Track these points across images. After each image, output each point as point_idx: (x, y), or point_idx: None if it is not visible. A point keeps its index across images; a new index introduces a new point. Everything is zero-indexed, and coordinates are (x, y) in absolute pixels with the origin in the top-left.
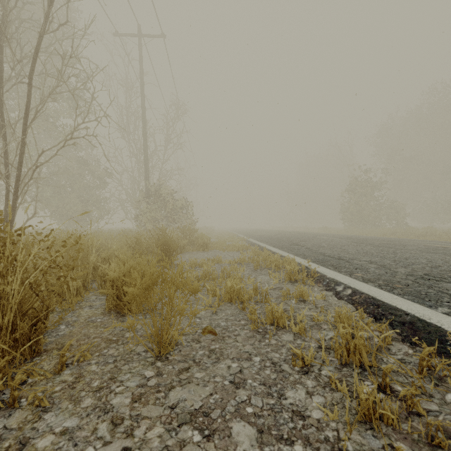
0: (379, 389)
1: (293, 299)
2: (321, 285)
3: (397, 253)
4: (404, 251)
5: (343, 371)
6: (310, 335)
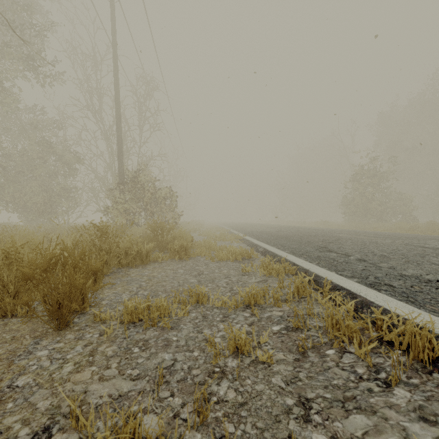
0: None
1: None
2: None
3: None
4: None
5: None
6: None
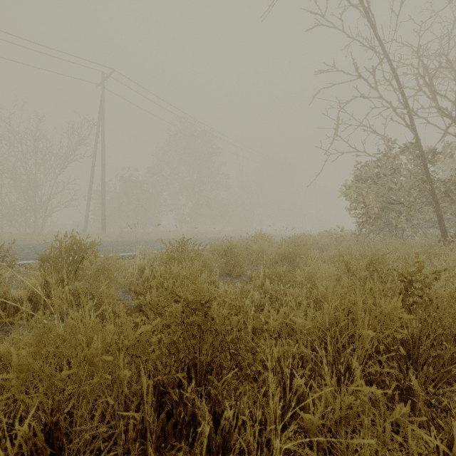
0: None
1: None
2: None
3: None
4: None
5: None
6: None
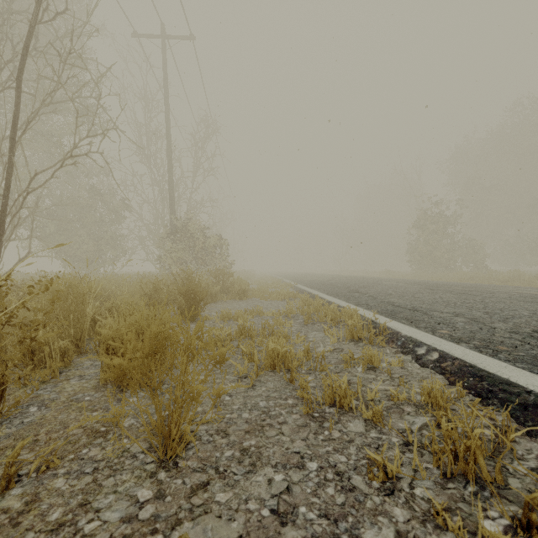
0: (516, 528)
1: (359, 366)
2: (395, 345)
3: (486, 302)
4: (495, 300)
5: (448, 488)
6: (390, 425)
